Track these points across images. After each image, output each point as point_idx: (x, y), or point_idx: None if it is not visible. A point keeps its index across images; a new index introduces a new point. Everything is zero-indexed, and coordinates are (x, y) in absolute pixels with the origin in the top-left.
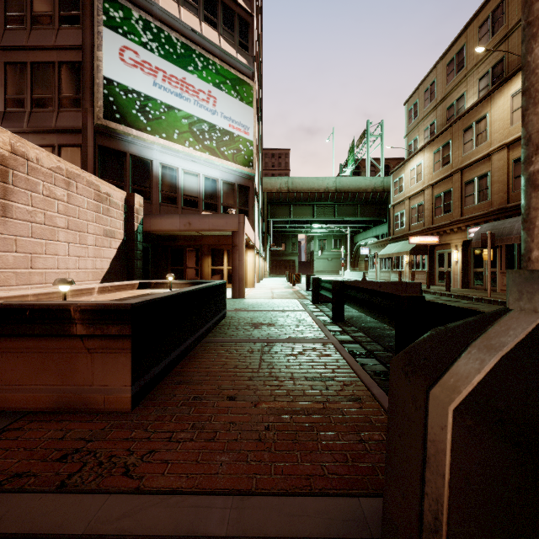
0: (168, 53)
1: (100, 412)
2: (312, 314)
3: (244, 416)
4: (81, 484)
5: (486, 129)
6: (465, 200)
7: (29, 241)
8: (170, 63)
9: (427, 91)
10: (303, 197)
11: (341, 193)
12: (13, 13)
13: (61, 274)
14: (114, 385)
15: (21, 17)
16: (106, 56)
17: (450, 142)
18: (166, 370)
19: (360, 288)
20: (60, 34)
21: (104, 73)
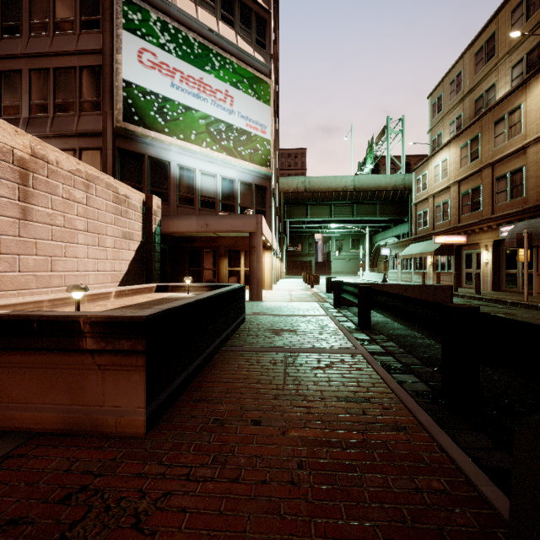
0: (186, 53)
1: (111, 436)
2: (335, 319)
3: (272, 447)
4: (83, 539)
5: (520, 120)
6: (496, 197)
7: (49, 244)
8: (187, 64)
9: (453, 83)
10: (320, 197)
11: (360, 192)
12: (36, 21)
13: (80, 277)
14: (127, 406)
15: (44, 24)
16: (125, 58)
17: (479, 136)
18: (183, 385)
19: (391, 293)
20: (81, 39)
21: (122, 76)
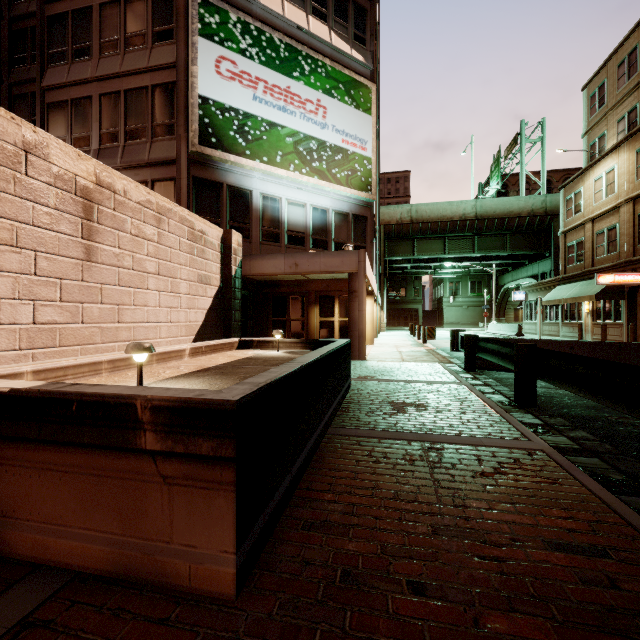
0: (270, 59)
1: (183, 594)
2: (475, 389)
3: None
4: None
5: None
6: None
7: (116, 289)
8: (272, 71)
9: (622, 64)
10: (431, 228)
11: (483, 220)
12: (107, 39)
13: (150, 329)
14: (206, 547)
15: (115, 41)
16: (201, 70)
17: None
18: (285, 496)
19: (583, 357)
20: (153, 53)
21: (198, 91)
